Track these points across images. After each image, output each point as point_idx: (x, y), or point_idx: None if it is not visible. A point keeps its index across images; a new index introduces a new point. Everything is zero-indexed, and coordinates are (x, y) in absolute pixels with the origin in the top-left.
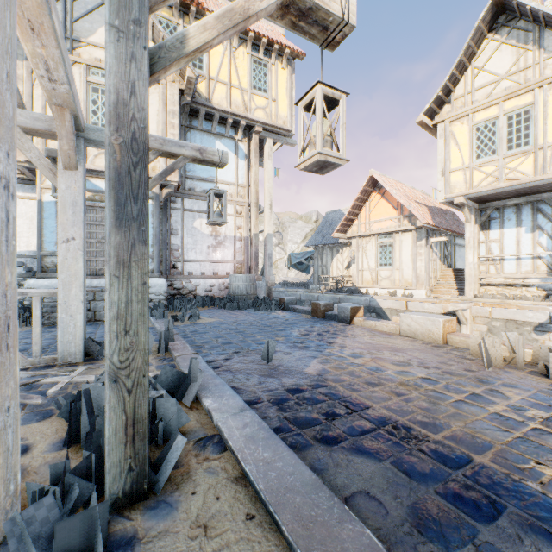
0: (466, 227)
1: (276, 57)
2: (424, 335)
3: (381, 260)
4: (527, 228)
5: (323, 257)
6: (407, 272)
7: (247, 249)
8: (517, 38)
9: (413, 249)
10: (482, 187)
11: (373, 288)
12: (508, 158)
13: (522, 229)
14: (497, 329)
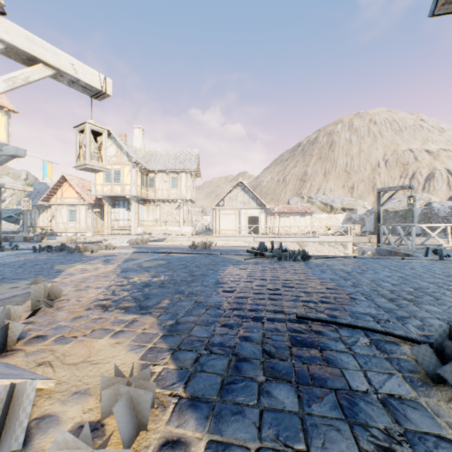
0: (105, 207)
1: None
2: (63, 242)
3: (70, 218)
4: (126, 209)
5: (32, 214)
6: (84, 224)
7: None
8: (117, 145)
9: (86, 214)
10: (107, 193)
11: (65, 232)
12: (115, 185)
13: (125, 209)
14: None
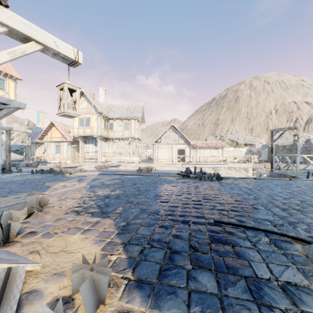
0: (80, 143)
1: (9, 78)
2: (51, 167)
3: (57, 151)
4: (94, 144)
5: (31, 148)
6: (65, 155)
7: None
8: (87, 101)
9: (67, 148)
10: (81, 134)
11: (53, 161)
12: (86, 128)
13: (93, 145)
14: None
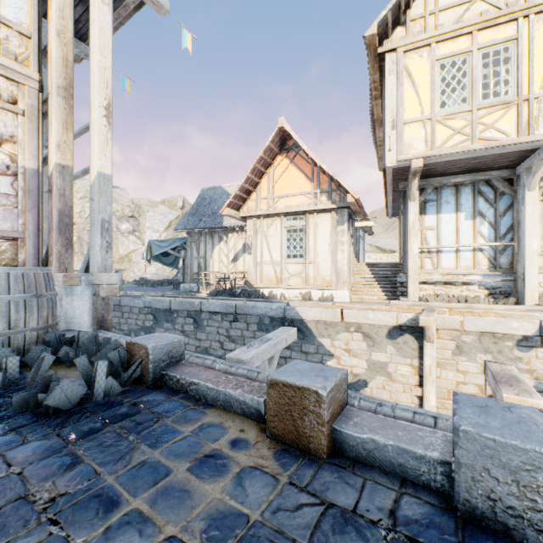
0: (410, 206)
1: None
2: None
3: (289, 249)
4: (467, 213)
5: (200, 246)
6: (325, 267)
7: (37, 202)
8: None
9: (333, 236)
10: (450, 147)
11: (278, 288)
12: (483, 110)
13: (462, 215)
14: (469, 346)
